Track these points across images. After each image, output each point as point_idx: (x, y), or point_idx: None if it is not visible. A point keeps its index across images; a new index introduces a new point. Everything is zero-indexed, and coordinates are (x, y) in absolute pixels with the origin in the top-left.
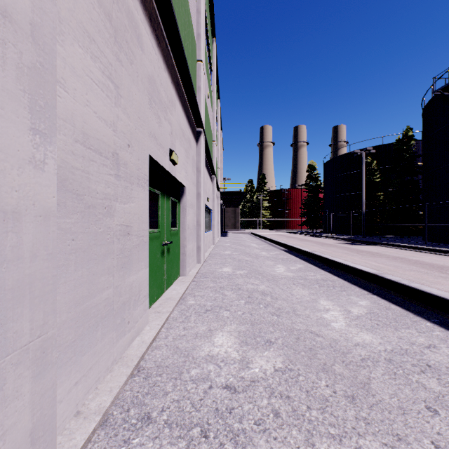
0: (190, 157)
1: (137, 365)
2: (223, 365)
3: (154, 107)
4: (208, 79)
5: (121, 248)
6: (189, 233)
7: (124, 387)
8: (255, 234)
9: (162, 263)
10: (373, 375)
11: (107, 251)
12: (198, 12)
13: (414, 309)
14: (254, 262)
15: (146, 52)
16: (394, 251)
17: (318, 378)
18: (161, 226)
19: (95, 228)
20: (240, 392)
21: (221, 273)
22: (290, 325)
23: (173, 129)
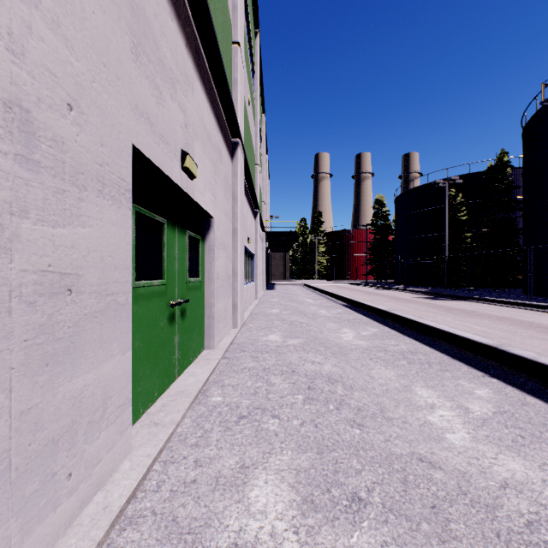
0: (221, 175)
1: None
2: None
3: (146, 65)
4: (249, 80)
5: (40, 323)
6: (218, 286)
7: None
8: (310, 286)
9: (170, 334)
10: None
11: None
12: None
13: None
14: (311, 324)
15: None
16: (494, 309)
17: None
18: (169, 276)
19: None
20: None
21: (266, 343)
22: (384, 448)
23: (189, 122)
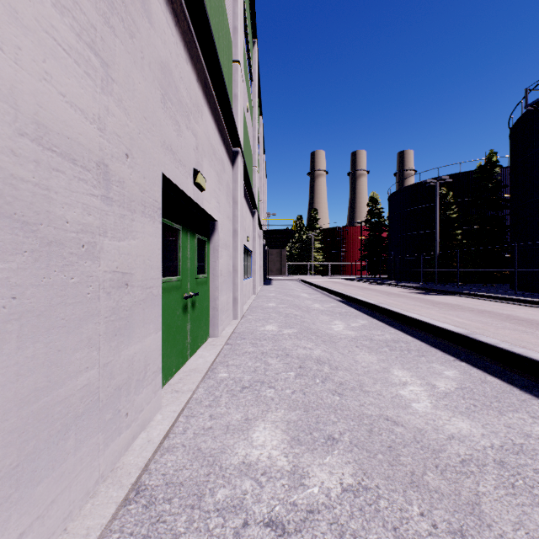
0: (223, 183)
1: (137, 482)
2: (265, 480)
3: (170, 108)
4: (248, 89)
5: (112, 307)
6: (221, 282)
7: (111, 525)
8: (306, 281)
9: (184, 322)
10: (482, 489)
11: (87, 312)
12: (235, 0)
13: (519, 383)
14: (305, 317)
15: (158, 28)
16: (478, 303)
17: (408, 501)
18: (183, 273)
19: (61, 277)
20: (291, 533)
21: (263, 332)
22: (357, 410)
23: (199, 143)
